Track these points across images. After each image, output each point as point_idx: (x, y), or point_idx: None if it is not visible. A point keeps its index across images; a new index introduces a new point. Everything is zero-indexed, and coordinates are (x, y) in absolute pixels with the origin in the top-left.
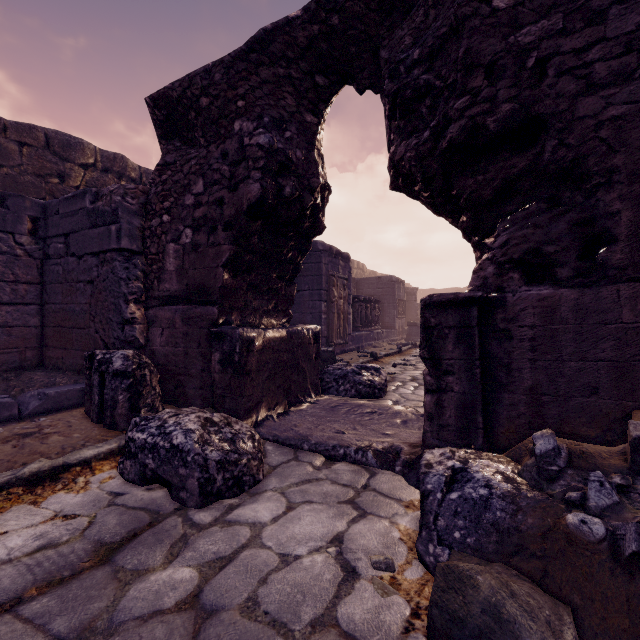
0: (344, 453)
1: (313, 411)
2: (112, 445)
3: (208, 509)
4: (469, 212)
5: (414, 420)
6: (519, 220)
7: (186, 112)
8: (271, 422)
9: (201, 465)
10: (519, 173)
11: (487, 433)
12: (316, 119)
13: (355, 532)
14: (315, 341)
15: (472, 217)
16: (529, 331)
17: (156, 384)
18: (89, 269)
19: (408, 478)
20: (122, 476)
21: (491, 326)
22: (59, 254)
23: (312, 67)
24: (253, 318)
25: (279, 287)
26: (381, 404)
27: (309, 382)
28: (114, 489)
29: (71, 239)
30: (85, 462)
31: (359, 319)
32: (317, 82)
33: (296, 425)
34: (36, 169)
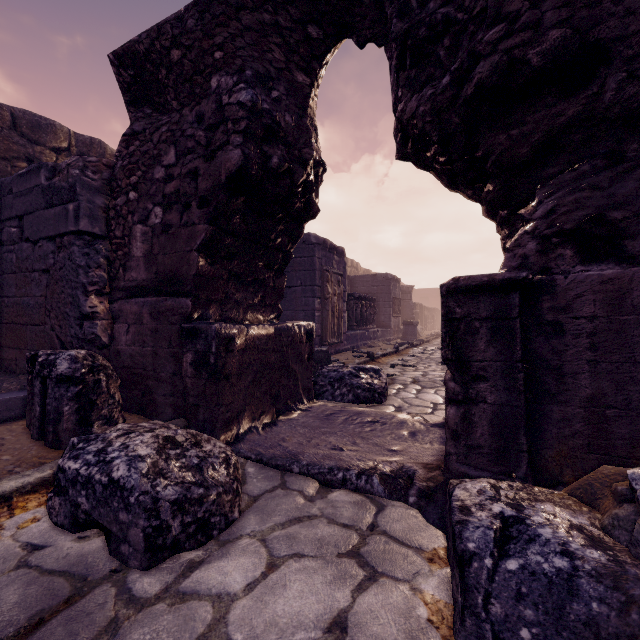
0: (343, 478)
1: (305, 420)
2: (45, 472)
3: (157, 571)
4: (498, 178)
5: (423, 431)
6: (567, 183)
7: (156, 70)
8: (255, 435)
9: (148, 509)
10: (568, 122)
11: (530, 456)
12: (309, 79)
13: (363, 609)
14: (308, 339)
15: (501, 184)
16: (588, 324)
17: (116, 391)
18: (44, 256)
19: (426, 514)
20: (49, 518)
21: (535, 318)
22: (12, 240)
23: (304, 14)
24: (236, 313)
25: (266, 278)
26: (383, 411)
27: (301, 386)
28: (33, 539)
29: (25, 222)
30: (2, 498)
31: (354, 317)
32: (310, 34)
33: (285, 439)
34: (0, 151)
